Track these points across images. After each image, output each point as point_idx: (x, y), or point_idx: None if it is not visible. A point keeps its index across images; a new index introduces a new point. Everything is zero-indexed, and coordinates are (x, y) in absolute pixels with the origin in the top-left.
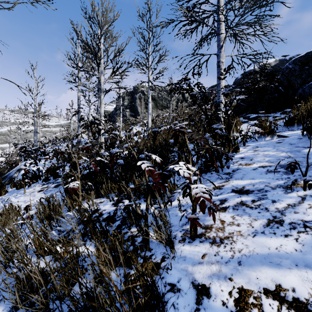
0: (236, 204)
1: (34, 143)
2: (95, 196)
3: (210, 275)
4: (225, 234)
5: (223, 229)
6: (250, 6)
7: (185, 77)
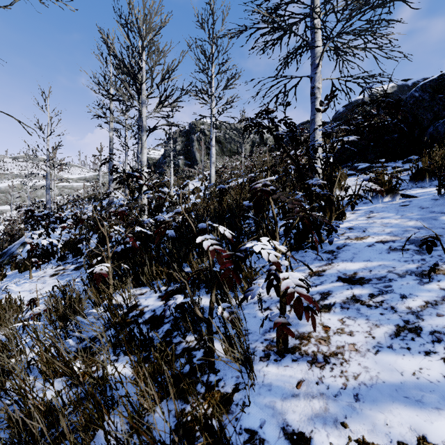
0: (346, 299)
1: (47, 204)
2: (134, 285)
3: (311, 416)
4: (332, 348)
5: (328, 340)
6: (359, 6)
7: (267, 109)
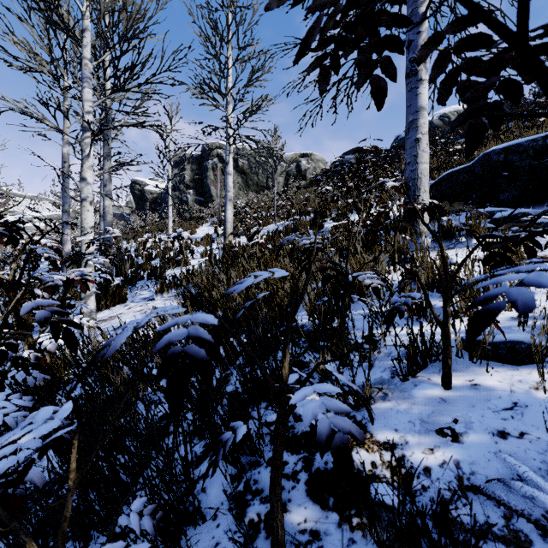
0: None
1: None
2: None
3: None
4: None
5: None
6: None
7: None
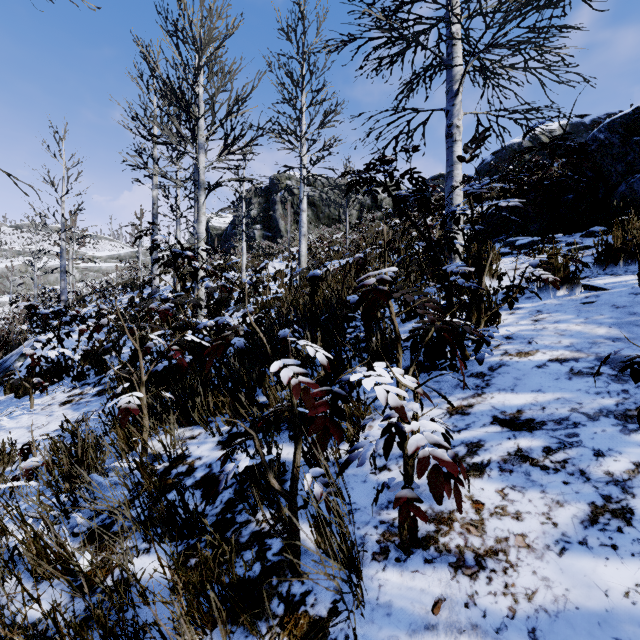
0: (507, 455)
1: (62, 294)
2: (181, 422)
3: None
4: (488, 541)
5: (481, 526)
6: (519, 4)
7: (384, 157)
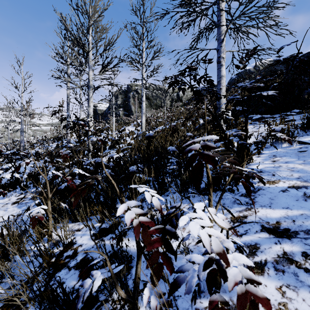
0: (277, 257)
1: (21, 143)
2: (73, 220)
3: None
4: None
5: None
6: None
7: (191, 66)
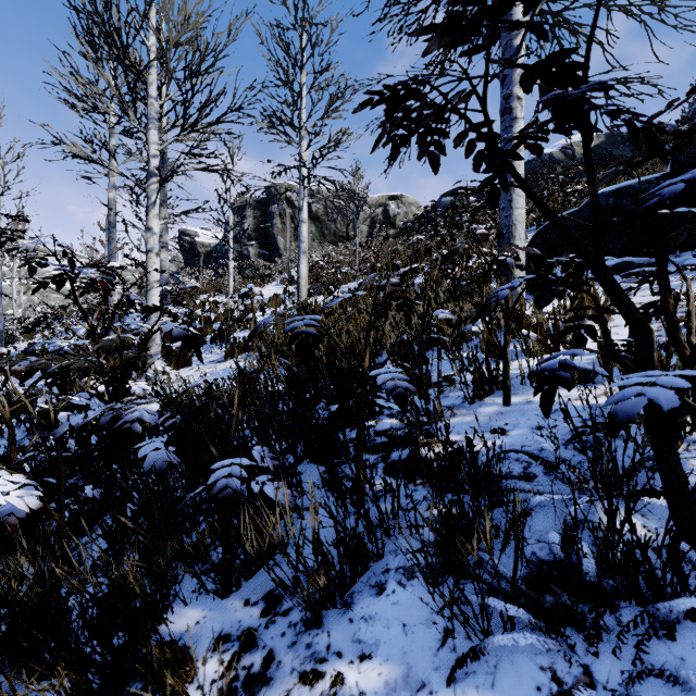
0: None
1: None
2: None
3: None
4: None
5: None
6: None
7: None
